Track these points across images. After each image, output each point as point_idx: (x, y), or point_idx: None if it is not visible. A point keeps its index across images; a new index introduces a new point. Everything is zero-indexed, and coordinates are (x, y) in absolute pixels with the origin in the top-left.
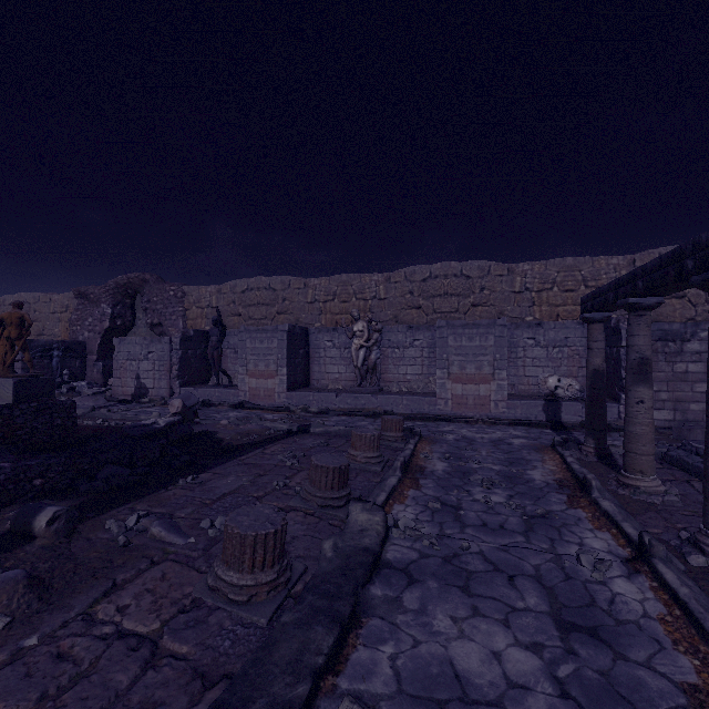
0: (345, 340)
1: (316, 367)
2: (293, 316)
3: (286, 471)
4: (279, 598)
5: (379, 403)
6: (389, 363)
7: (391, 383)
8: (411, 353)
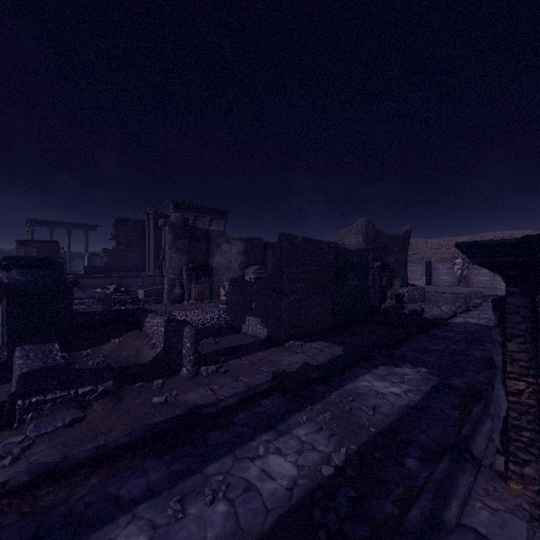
0: (449, 266)
1: (434, 277)
2: (420, 255)
3: (451, 298)
4: (466, 304)
5: (469, 291)
6: (472, 276)
7: (473, 284)
8: (484, 271)
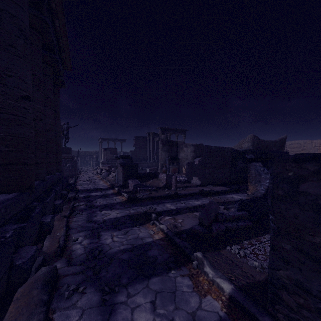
0: None
1: None
2: (307, 150)
3: None
4: None
5: None
6: None
7: None
8: None
